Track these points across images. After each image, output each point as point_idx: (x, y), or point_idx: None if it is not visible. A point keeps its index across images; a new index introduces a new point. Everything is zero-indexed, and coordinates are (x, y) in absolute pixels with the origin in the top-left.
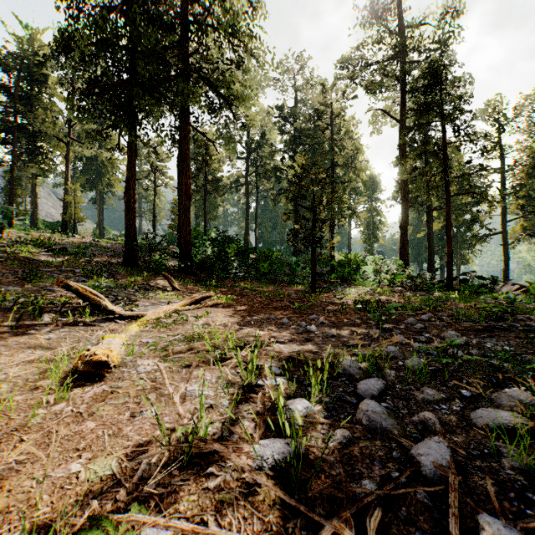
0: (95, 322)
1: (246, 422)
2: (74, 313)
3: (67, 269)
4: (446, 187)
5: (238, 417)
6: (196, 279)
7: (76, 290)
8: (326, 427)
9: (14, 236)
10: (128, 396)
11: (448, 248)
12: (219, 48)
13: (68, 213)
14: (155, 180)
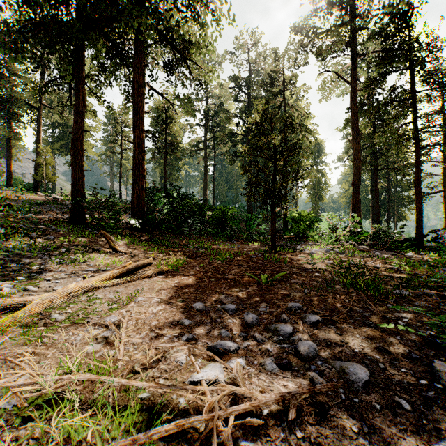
0: None
1: None
2: None
3: None
4: (415, 139)
5: None
6: (146, 237)
7: None
8: None
9: None
10: None
11: (417, 204)
12: (174, 2)
13: (38, 173)
14: (121, 144)
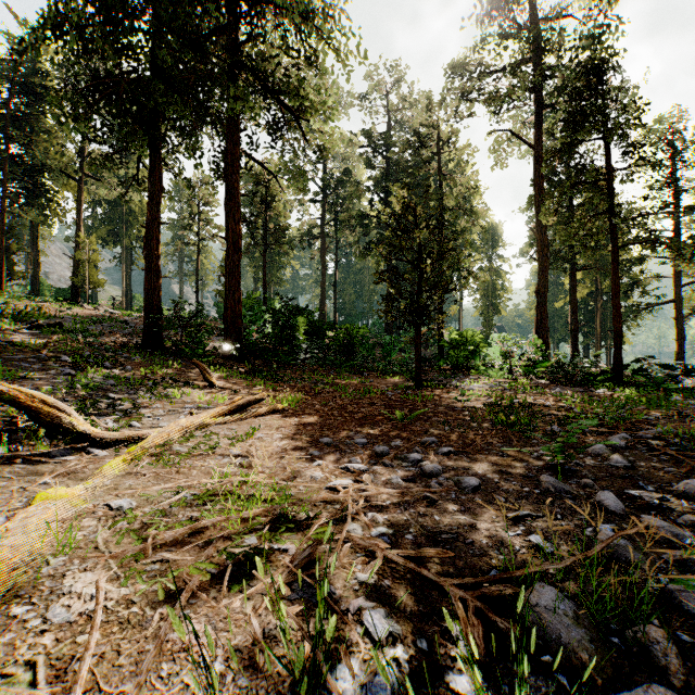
0: (51, 454)
1: None
2: (11, 439)
3: (50, 355)
4: (613, 234)
5: None
6: (246, 368)
7: (14, 399)
8: None
9: None
10: None
11: (616, 323)
12: (282, 39)
13: (79, 275)
14: (198, 231)
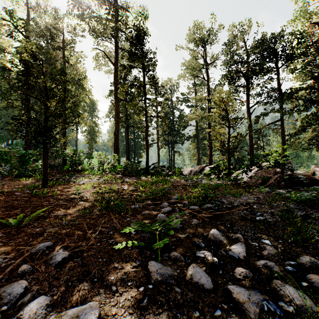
0: None
1: None
2: None
3: None
4: (146, 111)
5: None
6: None
7: None
8: None
9: None
10: None
11: (147, 148)
12: None
13: None
14: None
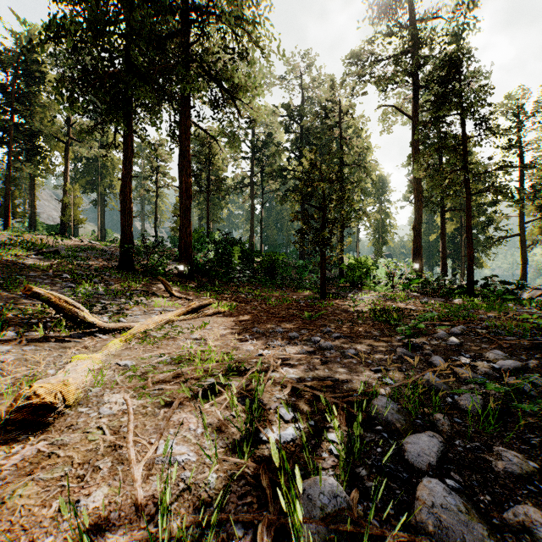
0: (71, 336)
1: (239, 527)
2: (46, 326)
3: (55, 274)
4: (467, 185)
5: (227, 516)
6: (196, 284)
7: (48, 299)
8: (370, 538)
9: (6, 238)
10: (70, 463)
11: (469, 251)
12: (222, 39)
13: (66, 215)
14: (156, 181)
